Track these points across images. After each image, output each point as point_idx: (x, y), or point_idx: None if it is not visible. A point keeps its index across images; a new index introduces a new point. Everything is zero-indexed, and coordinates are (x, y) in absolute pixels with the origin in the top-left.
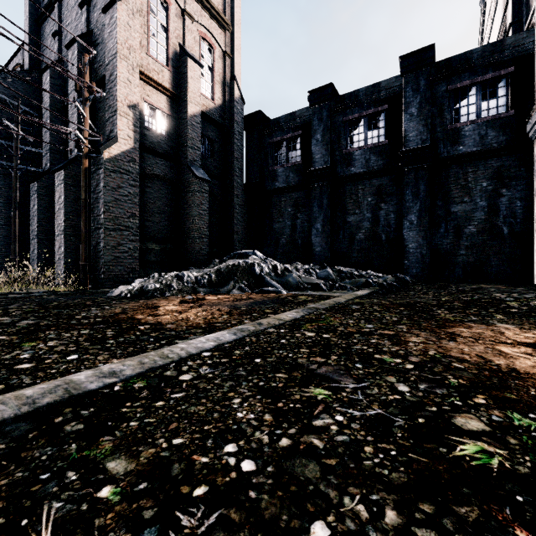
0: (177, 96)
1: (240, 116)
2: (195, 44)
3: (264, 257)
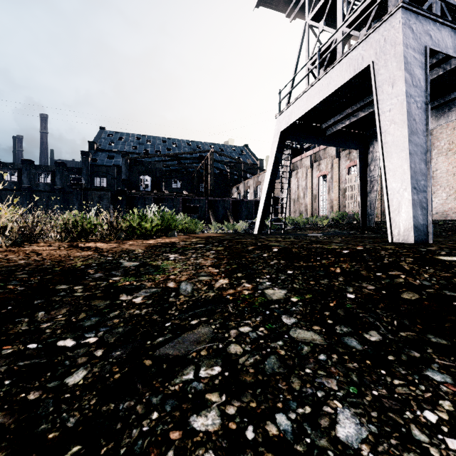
0: None
1: None
2: None
3: None
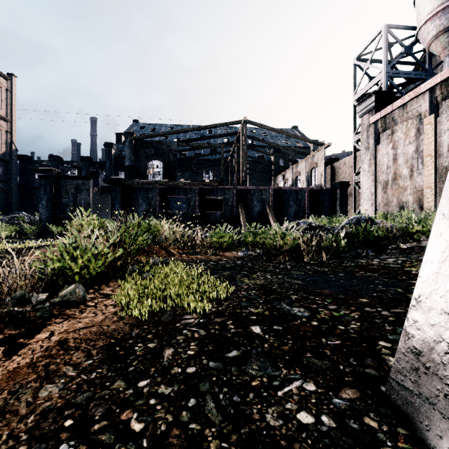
0: None
1: (16, 157)
2: None
3: (26, 214)
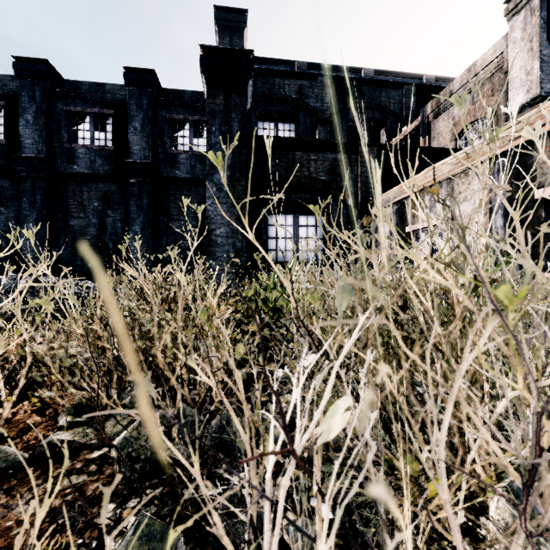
0: None
1: None
2: None
3: None
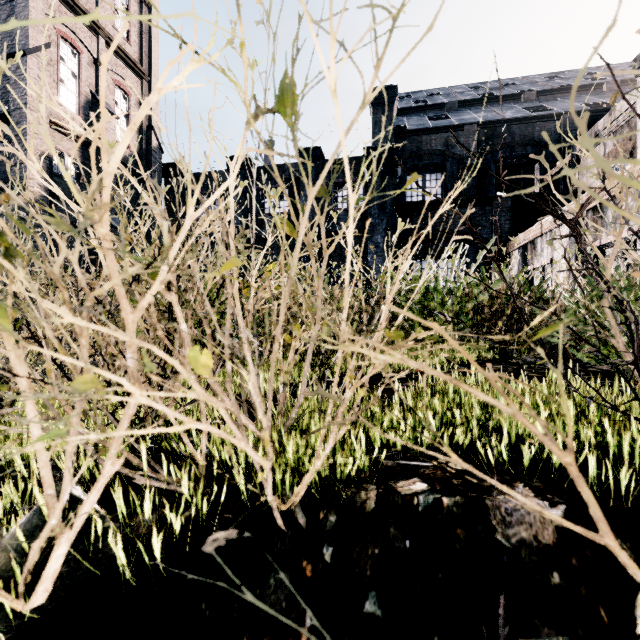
0: (89, 144)
1: (159, 165)
2: (109, 92)
3: None
